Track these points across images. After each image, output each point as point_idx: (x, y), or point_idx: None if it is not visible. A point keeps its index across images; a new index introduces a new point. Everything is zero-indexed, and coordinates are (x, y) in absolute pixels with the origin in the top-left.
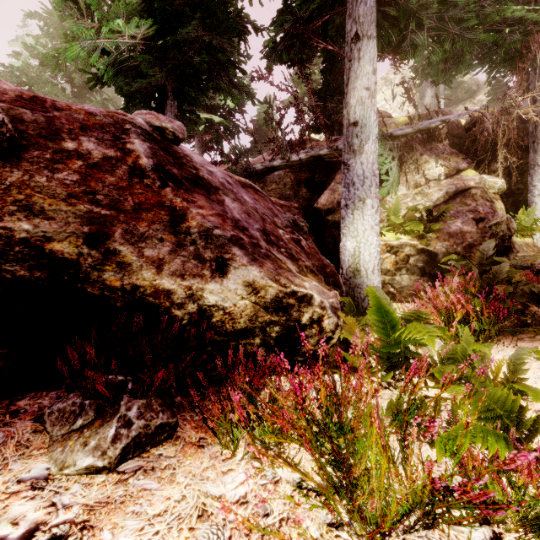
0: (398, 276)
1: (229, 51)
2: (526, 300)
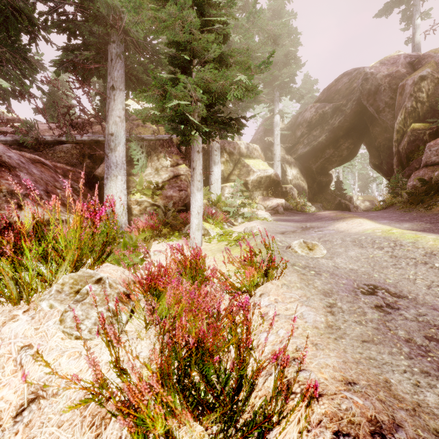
0: (141, 217)
1: (20, 60)
2: (182, 226)
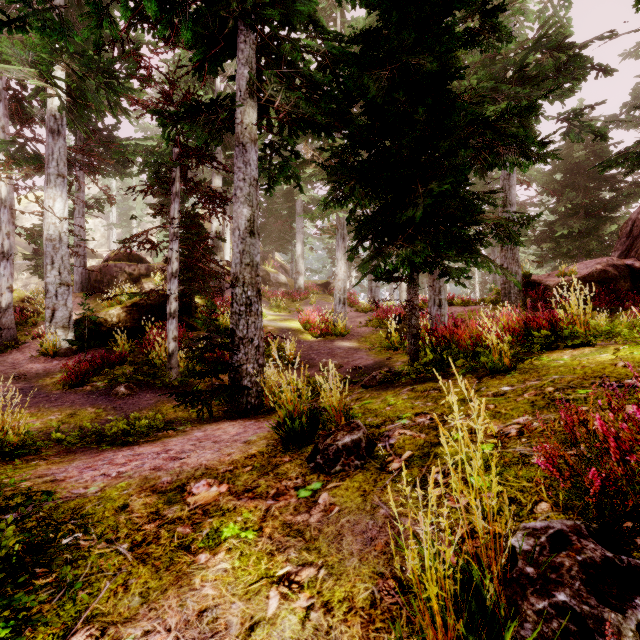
0: None
1: None
2: None
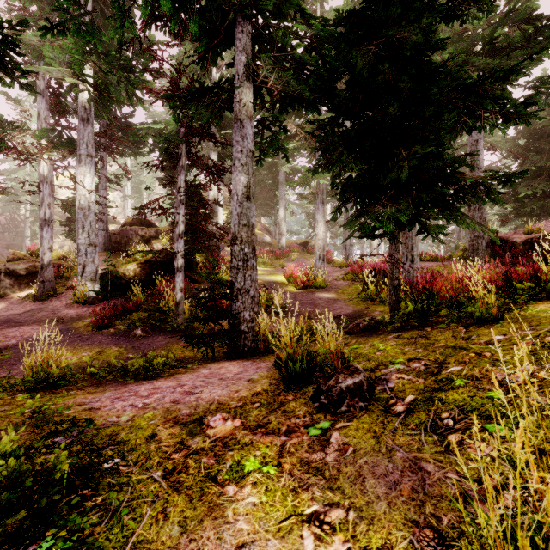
0: None
1: None
2: None
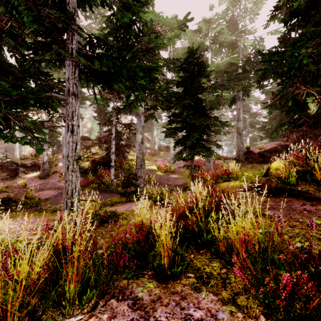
0: None
1: None
2: None
